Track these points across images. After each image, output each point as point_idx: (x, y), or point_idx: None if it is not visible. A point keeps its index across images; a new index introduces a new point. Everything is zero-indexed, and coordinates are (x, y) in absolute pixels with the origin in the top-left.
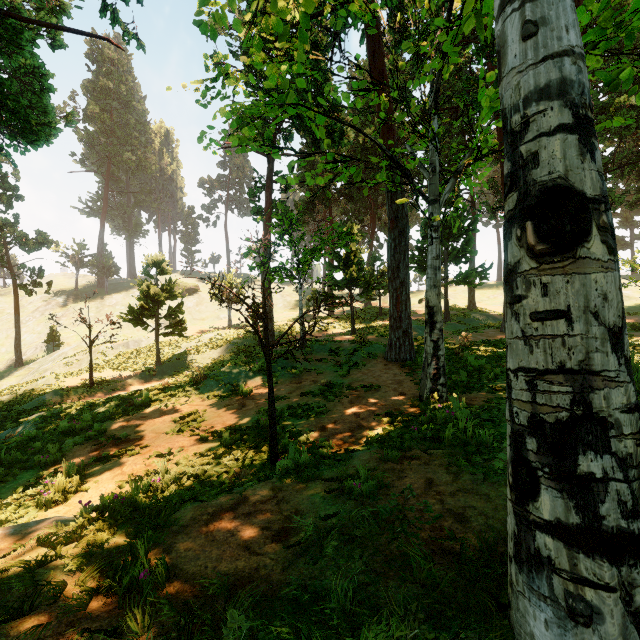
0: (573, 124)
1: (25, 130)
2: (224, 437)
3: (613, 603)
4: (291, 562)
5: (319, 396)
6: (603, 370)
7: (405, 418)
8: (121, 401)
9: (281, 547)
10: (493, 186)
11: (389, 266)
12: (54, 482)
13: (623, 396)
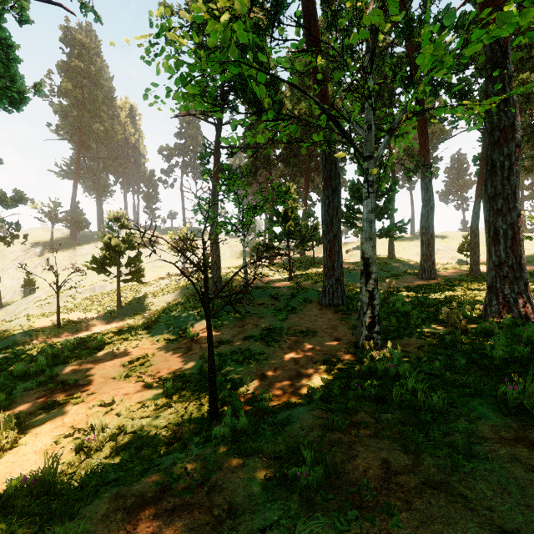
0: None
1: None
2: (167, 385)
3: None
4: None
5: (260, 340)
6: None
7: (343, 366)
8: (78, 344)
9: None
10: (410, 153)
11: (323, 220)
12: None
13: None
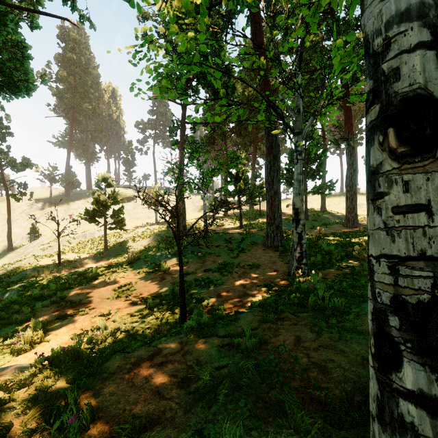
0: (431, 41)
1: (10, 84)
2: (148, 302)
3: None
4: (191, 406)
5: (217, 272)
6: None
7: (278, 288)
8: (78, 275)
9: (184, 392)
10: (338, 126)
11: (266, 180)
12: (24, 335)
13: None
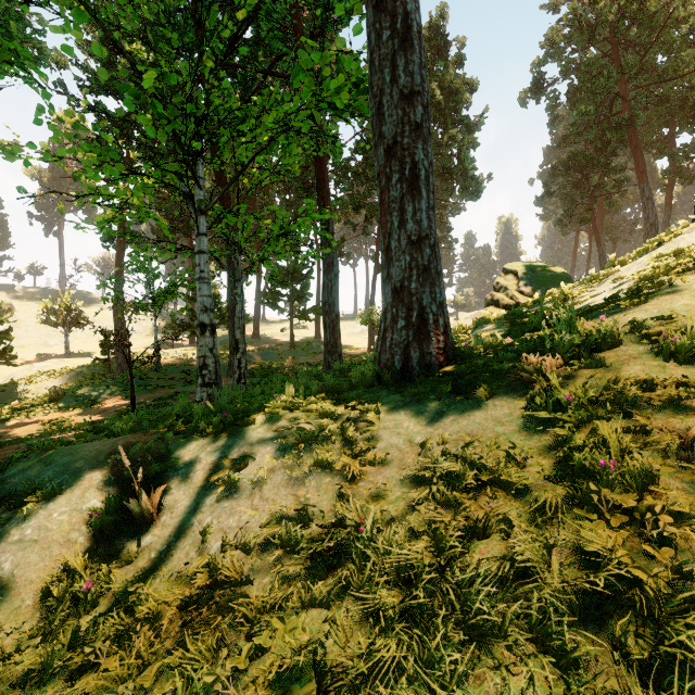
0: (205, 310)
1: None
2: None
3: (205, 394)
4: None
5: (168, 400)
6: (208, 356)
7: None
8: None
9: None
10: None
11: (229, 308)
12: None
13: (212, 360)
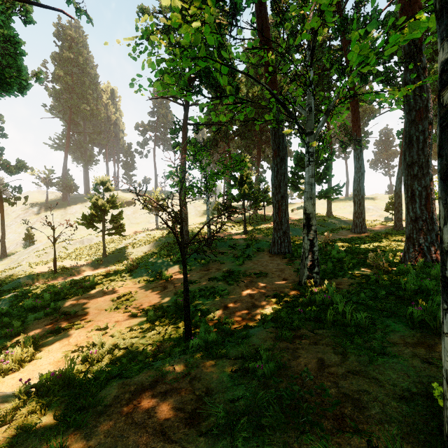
0: None
1: (0, 81)
2: (149, 314)
3: None
4: None
5: (222, 281)
6: None
7: (289, 299)
8: (74, 284)
9: (193, 433)
10: (345, 128)
11: (273, 184)
12: (13, 352)
13: None
